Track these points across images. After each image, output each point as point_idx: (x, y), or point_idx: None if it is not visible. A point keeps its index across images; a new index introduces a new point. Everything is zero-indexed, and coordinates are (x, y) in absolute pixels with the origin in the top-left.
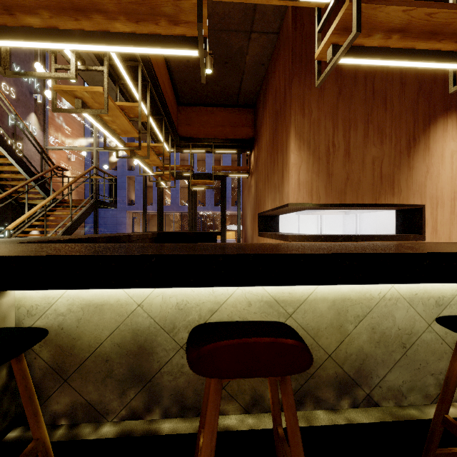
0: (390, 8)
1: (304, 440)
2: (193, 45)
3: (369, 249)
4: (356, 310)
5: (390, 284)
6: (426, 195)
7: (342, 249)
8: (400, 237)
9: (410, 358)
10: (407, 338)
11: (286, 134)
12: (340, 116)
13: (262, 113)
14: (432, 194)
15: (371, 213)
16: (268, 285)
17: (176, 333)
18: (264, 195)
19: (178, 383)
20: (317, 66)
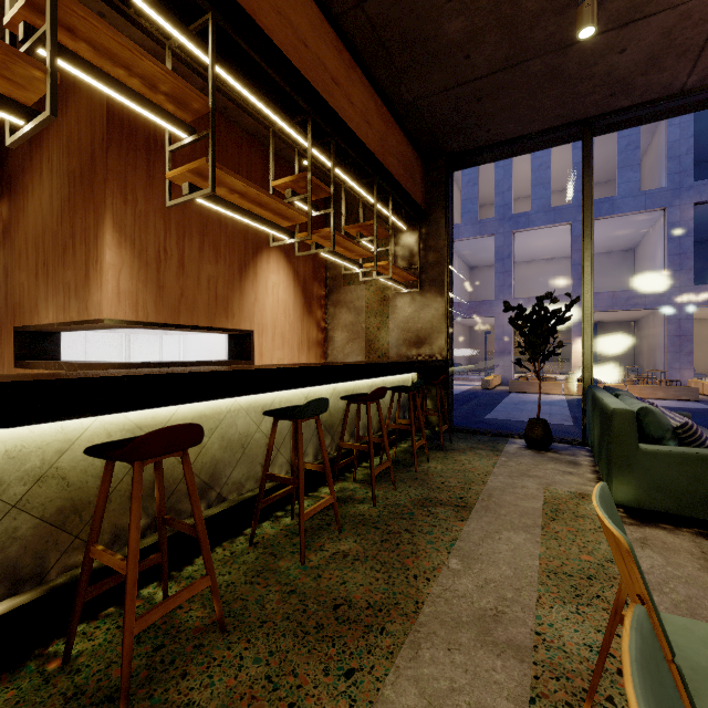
0: (235, 180)
1: (171, 547)
2: (20, 113)
3: (226, 369)
4: (211, 424)
5: (234, 399)
6: (255, 321)
7: (209, 370)
8: (234, 363)
9: (248, 455)
10: (245, 440)
11: (97, 218)
12: (173, 217)
13: (28, 150)
14: (259, 321)
15: (199, 335)
16: (136, 410)
17: (4, 491)
18: (35, 296)
19: (9, 553)
20: (168, 186)
